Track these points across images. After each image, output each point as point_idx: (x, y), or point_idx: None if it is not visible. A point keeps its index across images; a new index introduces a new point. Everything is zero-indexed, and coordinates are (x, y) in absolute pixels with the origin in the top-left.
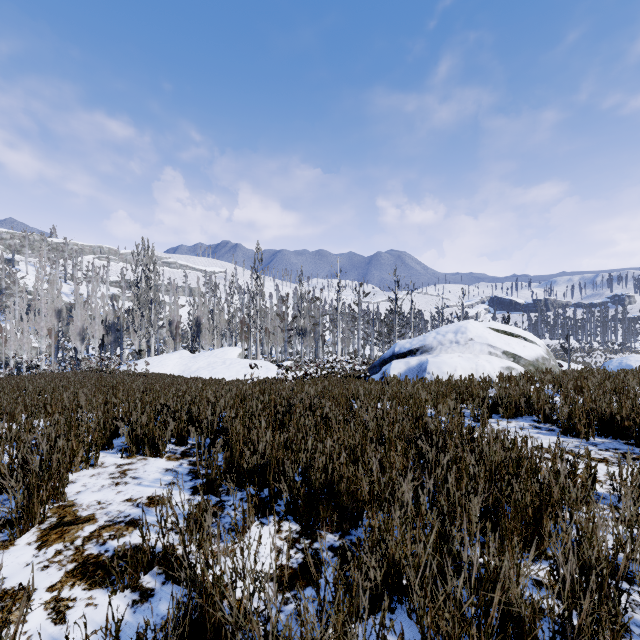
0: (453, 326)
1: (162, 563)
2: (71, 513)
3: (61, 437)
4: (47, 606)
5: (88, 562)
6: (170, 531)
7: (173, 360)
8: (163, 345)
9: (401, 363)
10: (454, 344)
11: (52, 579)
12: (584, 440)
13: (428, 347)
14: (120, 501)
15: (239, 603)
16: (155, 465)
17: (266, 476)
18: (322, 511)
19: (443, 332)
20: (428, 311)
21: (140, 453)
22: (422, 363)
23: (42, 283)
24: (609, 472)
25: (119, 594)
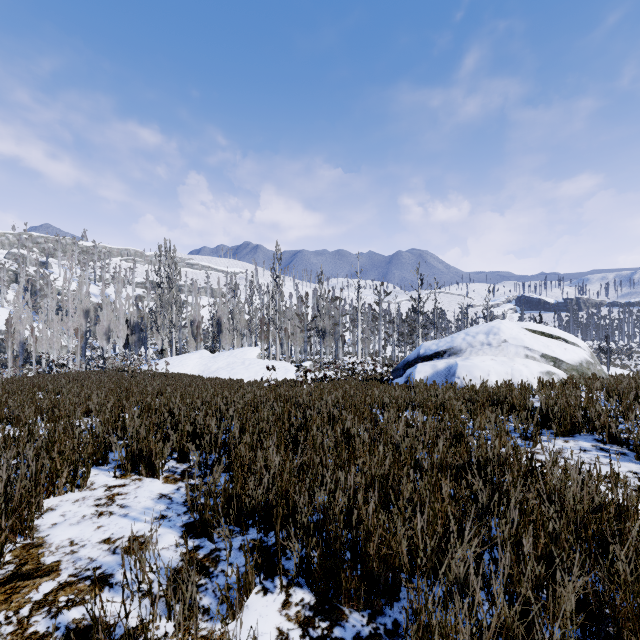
0: (484, 326)
1: None
2: (34, 558)
3: (34, 459)
4: None
5: None
6: (144, 597)
7: (193, 360)
8: (185, 345)
9: (427, 366)
10: (486, 346)
11: None
12: None
13: (456, 349)
14: (96, 542)
15: None
16: (149, 489)
17: (273, 516)
18: (345, 581)
19: (473, 333)
20: (452, 311)
21: (136, 471)
22: (450, 366)
23: (69, 284)
24: None
25: None
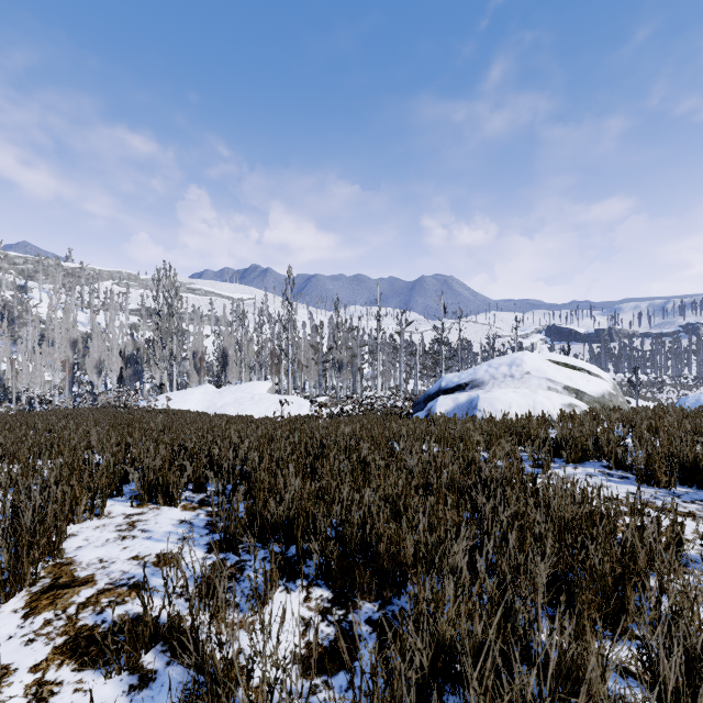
0: (507, 358)
1: (168, 638)
2: (68, 573)
3: (59, 484)
4: (27, 691)
5: (81, 635)
6: (179, 597)
7: (197, 395)
8: (187, 379)
9: (448, 399)
10: (508, 378)
11: (37, 656)
12: (664, 490)
13: (479, 381)
14: (125, 559)
15: (257, 691)
16: (168, 516)
17: (294, 531)
18: (358, 576)
19: (496, 365)
20: (478, 341)
21: (152, 501)
22: (472, 399)
23: (55, 311)
24: (701, 531)
25: (114, 677)
